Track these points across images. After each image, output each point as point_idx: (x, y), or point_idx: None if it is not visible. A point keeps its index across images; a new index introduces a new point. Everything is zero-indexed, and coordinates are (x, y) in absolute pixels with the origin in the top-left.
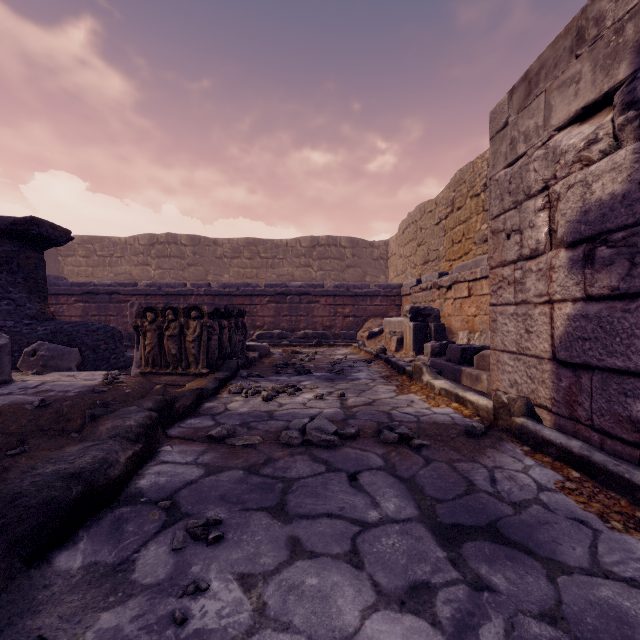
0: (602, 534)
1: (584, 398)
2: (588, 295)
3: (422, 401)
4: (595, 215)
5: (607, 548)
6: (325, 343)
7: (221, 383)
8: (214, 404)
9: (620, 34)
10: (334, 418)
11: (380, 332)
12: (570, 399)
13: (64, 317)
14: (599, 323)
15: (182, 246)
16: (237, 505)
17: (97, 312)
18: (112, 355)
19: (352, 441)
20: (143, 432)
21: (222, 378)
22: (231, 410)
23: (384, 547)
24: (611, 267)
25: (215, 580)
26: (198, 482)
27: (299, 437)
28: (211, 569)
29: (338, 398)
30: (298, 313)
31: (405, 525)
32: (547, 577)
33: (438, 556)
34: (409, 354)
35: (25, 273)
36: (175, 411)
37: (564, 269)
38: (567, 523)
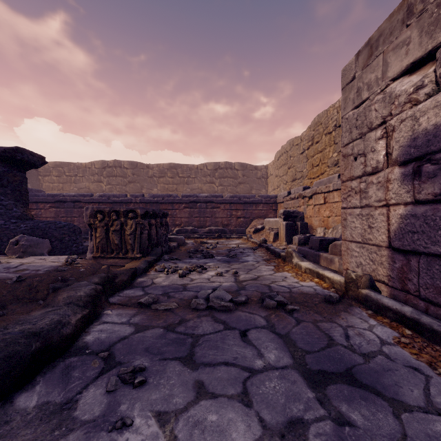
0: (432, 379)
1: (413, 275)
2: (416, 200)
3: (293, 277)
4: (422, 141)
5: (437, 390)
6: (224, 236)
7: (150, 264)
8: (144, 279)
9: (440, 7)
10: (230, 289)
11: (262, 228)
12: (402, 276)
13: (42, 218)
14: (425, 220)
15: (125, 169)
16: (157, 355)
17: (65, 214)
18: (73, 244)
19: (243, 306)
20: (90, 300)
21: (150, 260)
22: (156, 283)
23: (267, 389)
24: (434, 179)
25: (138, 417)
26: (129, 337)
27: (204, 303)
28: (135, 407)
29: (233, 275)
30: (205, 215)
31: (283, 371)
32: (393, 414)
33: (309, 396)
34: (282, 244)
35: (12, 187)
36: (115, 284)
37: (398, 181)
38: (405, 370)
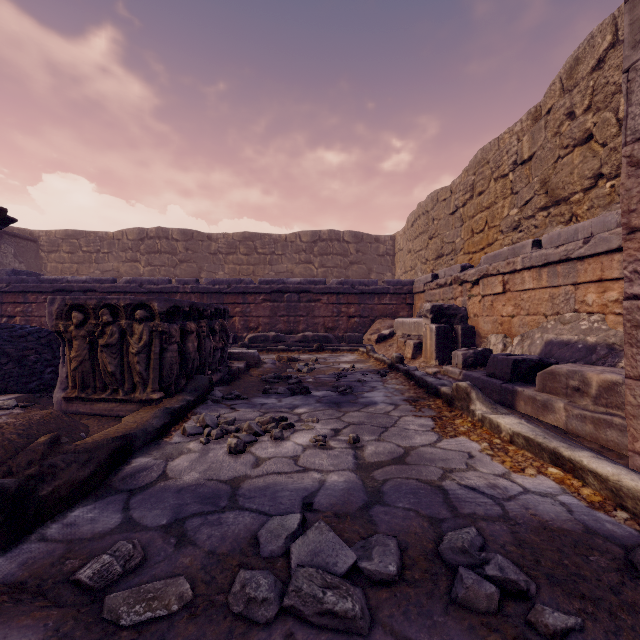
0: None
1: None
2: None
3: (487, 456)
4: None
5: None
6: (327, 347)
7: (175, 416)
8: (148, 461)
9: None
10: (346, 504)
11: (391, 335)
12: None
13: (33, 317)
14: None
15: (173, 241)
16: None
17: None
18: (47, 368)
19: (393, 602)
20: None
21: (177, 408)
22: (169, 478)
23: None
24: None
25: None
26: None
27: (271, 599)
28: None
29: (349, 445)
30: (297, 313)
31: None
32: None
33: None
34: (430, 363)
35: None
36: (38, 503)
37: None
38: None
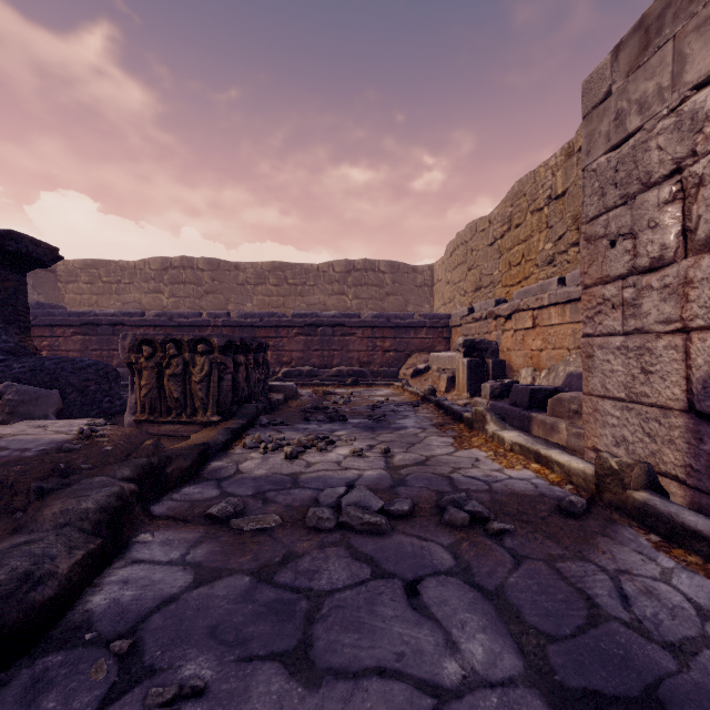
0: None
1: None
2: None
3: (490, 459)
4: None
5: None
6: (362, 382)
7: (234, 434)
8: (223, 463)
9: None
10: (378, 485)
11: (426, 369)
12: None
13: (60, 352)
14: None
15: (199, 271)
16: (234, 648)
17: (98, 346)
18: (105, 398)
19: (405, 523)
20: (104, 520)
21: (236, 428)
22: (244, 472)
23: None
24: None
25: None
26: (181, 599)
27: (332, 518)
28: None
29: (381, 454)
30: (331, 347)
31: (506, 693)
32: None
33: None
34: (462, 396)
35: (1, 299)
36: (166, 478)
37: None
38: None
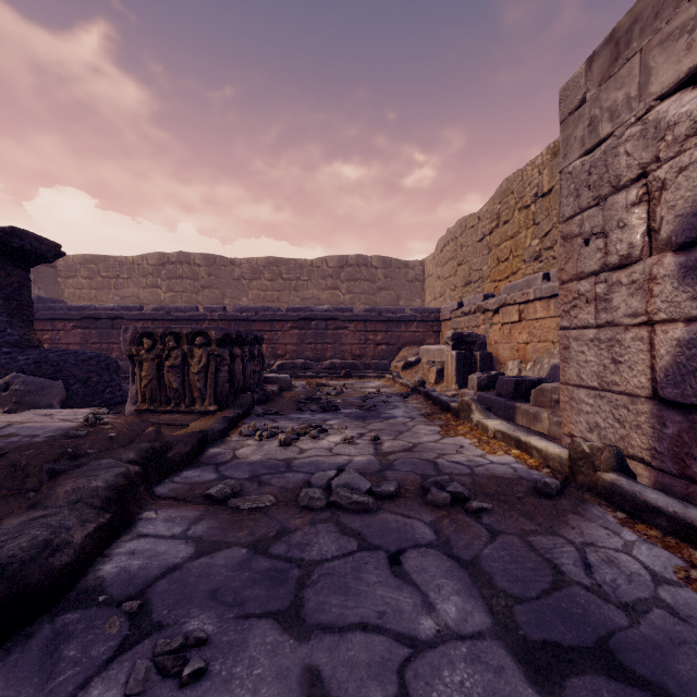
0: None
1: None
2: None
3: (474, 446)
4: None
5: None
6: (355, 374)
7: (231, 423)
8: (220, 450)
9: None
10: (367, 469)
11: (417, 362)
12: (680, 451)
13: (61, 345)
14: None
15: (196, 266)
16: (233, 608)
17: (98, 339)
18: (106, 389)
19: (391, 502)
20: (113, 496)
21: (232, 417)
22: (240, 458)
23: (448, 688)
24: None
25: None
26: (184, 568)
27: (323, 498)
28: None
29: (371, 442)
30: (324, 340)
31: (475, 644)
32: None
33: None
34: (451, 387)
35: (6, 293)
36: (167, 462)
37: (672, 279)
38: None
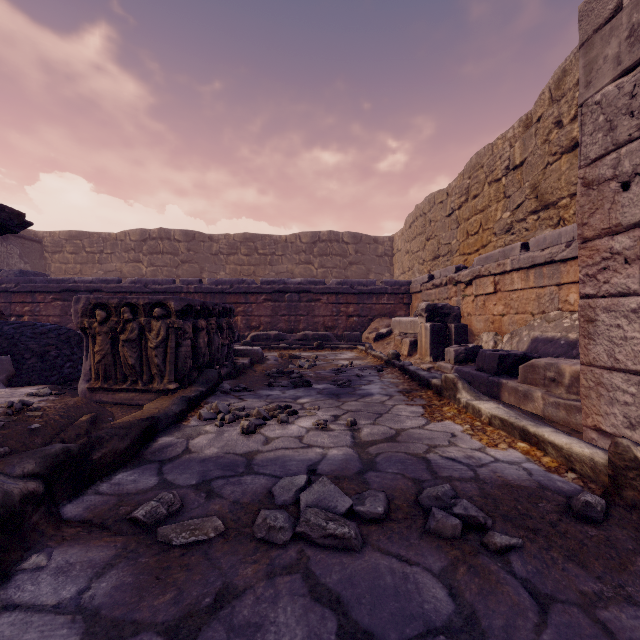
0: None
1: None
2: None
3: (467, 435)
4: None
5: None
6: (327, 346)
7: (191, 404)
8: (172, 439)
9: None
10: (345, 470)
11: (388, 333)
12: None
13: (41, 317)
14: None
15: (175, 242)
16: None
17: None
18: (66, 363)
19: (380, 531)
20: None
21: (192, 397)
22: (192, 452)
23: None
24: None
25: None
26: None
27: (287, 527)
28: None
29: (347, 427)
30: (297, 312)
31: None
32: None
33: None
34: (425, 359)
35: None
36: (91, 465)
37: None
38: None
